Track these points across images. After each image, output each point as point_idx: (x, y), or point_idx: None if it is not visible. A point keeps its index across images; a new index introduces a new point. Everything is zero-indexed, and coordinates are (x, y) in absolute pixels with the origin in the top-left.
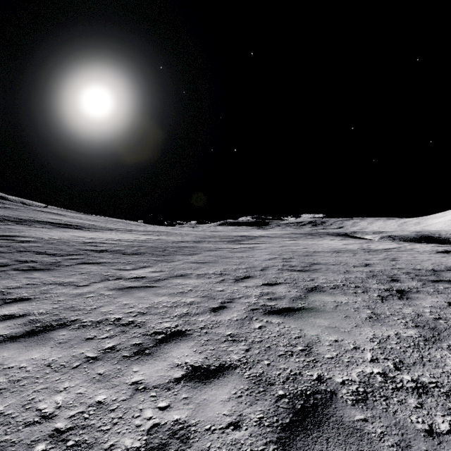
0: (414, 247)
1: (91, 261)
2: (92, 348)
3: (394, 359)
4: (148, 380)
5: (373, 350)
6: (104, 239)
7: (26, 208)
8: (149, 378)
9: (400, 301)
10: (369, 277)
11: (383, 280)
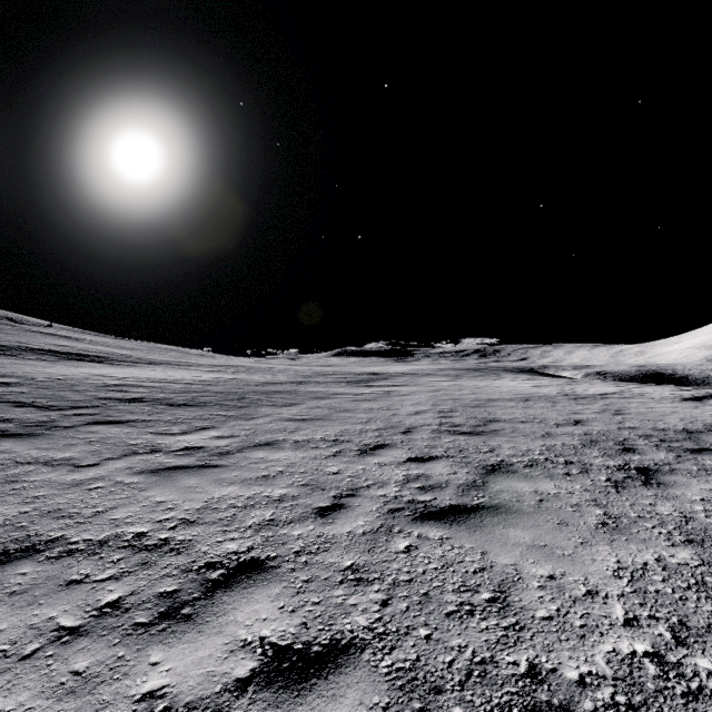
0: (645, 391)
1: (112, 419)
2: (75, 605)
3: (668, 619)
4: (178, 686)
5: (624, 598)
6: (141, 380)
7: (14, 328)
8: (182, 680)
9: (648, 491)
10: (586, 444)
11: (610, 449)
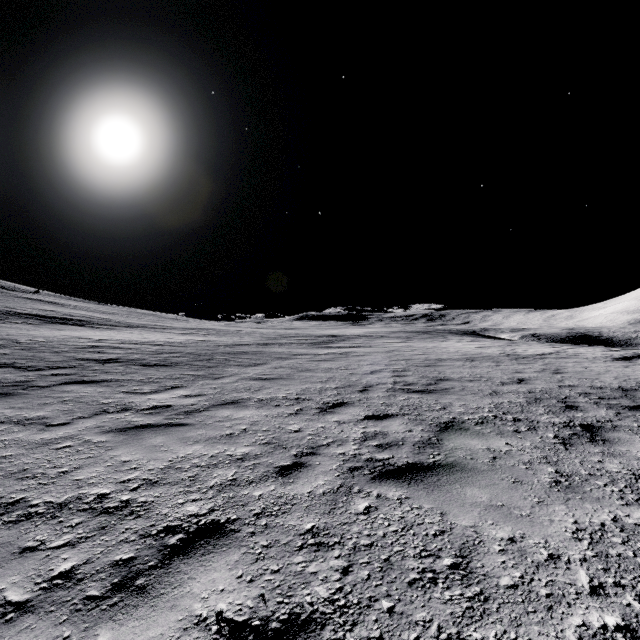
0: (579, 352)
1: (87, 379)
2: (26, 576)
3: (634, 586)
4: None
5: (586, 562)
6: (118, 342)
7: (4, 295)
8: None
9: (595, 448)
10: (531, 402)
11: (554, 406)
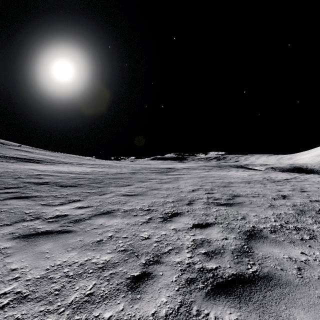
0: (307, 178)
1: (23, 195)
2: None
3: None
4: None
5: None
6: (53, 172)
7: (2, 147)
8: None
9: None
10: (299, 213)
11: (316, 217)
